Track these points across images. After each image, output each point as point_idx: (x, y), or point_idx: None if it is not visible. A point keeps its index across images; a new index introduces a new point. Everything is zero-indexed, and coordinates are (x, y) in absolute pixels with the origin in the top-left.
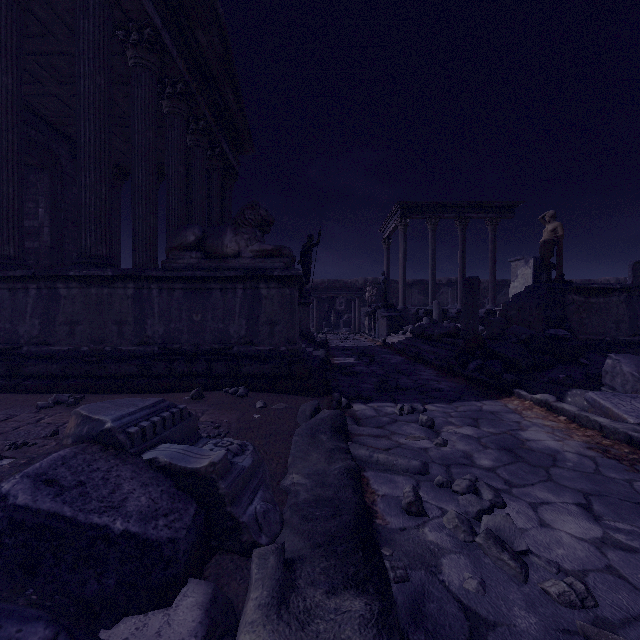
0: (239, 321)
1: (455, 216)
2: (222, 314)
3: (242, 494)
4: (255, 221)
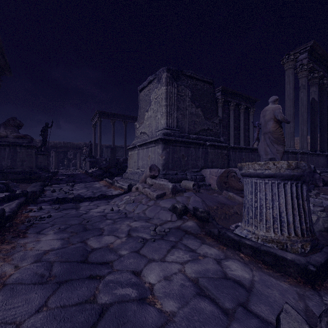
0: (7, 160)
1: (122, 120)
2: None
3: (14, 187)
4: (15, 125)
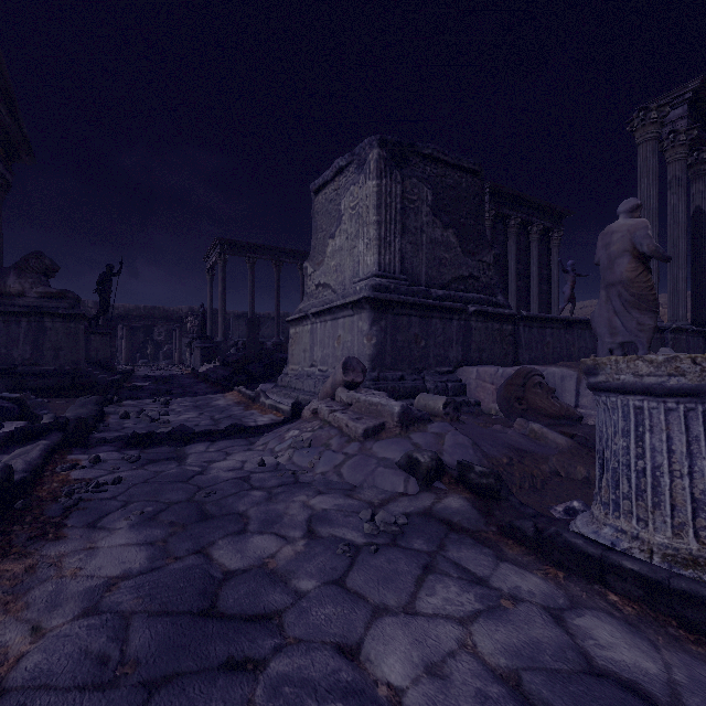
0: (24, 347)
1: (271, 258)
2: (5, 341)
3: (38, 408)
4: (40, 269)
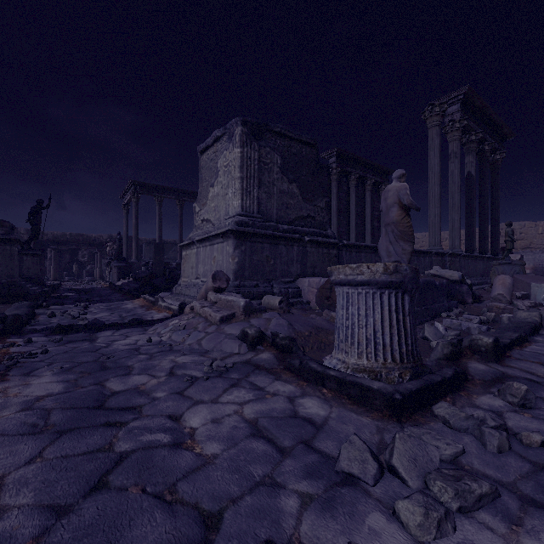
0: None
1: (176, 198)
2: None
3: None
4: None
